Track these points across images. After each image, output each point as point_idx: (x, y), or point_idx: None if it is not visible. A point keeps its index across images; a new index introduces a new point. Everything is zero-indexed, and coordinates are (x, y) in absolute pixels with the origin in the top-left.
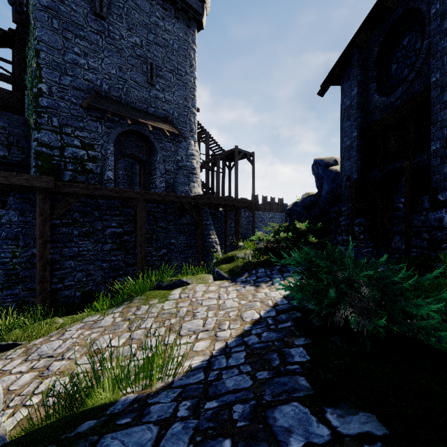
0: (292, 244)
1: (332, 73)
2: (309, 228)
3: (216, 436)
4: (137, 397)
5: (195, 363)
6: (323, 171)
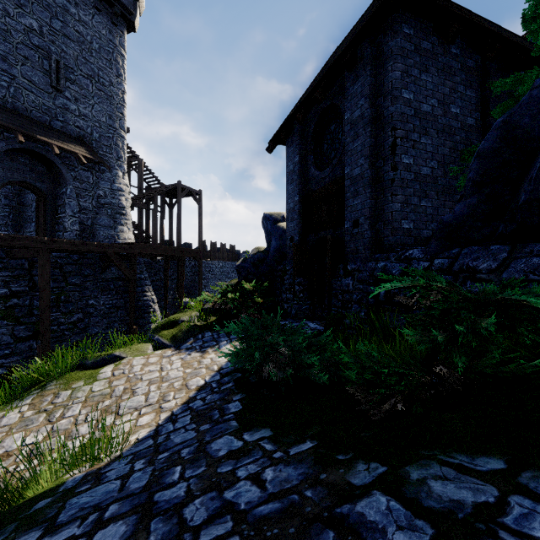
0: (240, 304)
1: (279, 134)
2: (256, 288)
3: (170, 468)
4: (88, 473)
5: (142, 435)
6: (271, 227)
